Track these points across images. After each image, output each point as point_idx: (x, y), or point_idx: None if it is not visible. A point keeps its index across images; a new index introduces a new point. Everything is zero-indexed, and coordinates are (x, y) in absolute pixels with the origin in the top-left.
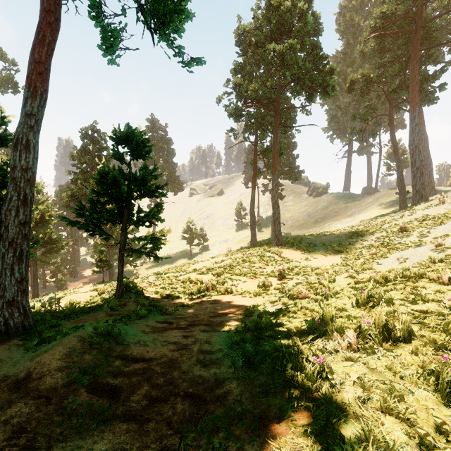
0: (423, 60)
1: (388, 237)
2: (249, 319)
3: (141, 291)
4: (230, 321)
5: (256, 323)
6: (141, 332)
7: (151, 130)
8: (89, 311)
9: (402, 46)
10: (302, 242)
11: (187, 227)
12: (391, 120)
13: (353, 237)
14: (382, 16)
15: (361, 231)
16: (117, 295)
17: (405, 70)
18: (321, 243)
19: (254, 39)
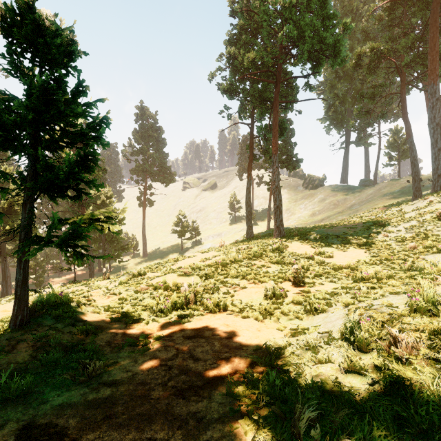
0: (440, 30)
1: (423, 227)
2: None
3: (74, 310)
4: (222, 429)
5: None
6: None
7: (141, 117)
8: None
9: (418, 13)
10: (310, 234)
11: (178, 220)
12: (403, 99)
13: (372, 227)
14: None
15: (380, 221)
16: (12, 325)
17: (420, 42)
18: (334, 235)
19: None
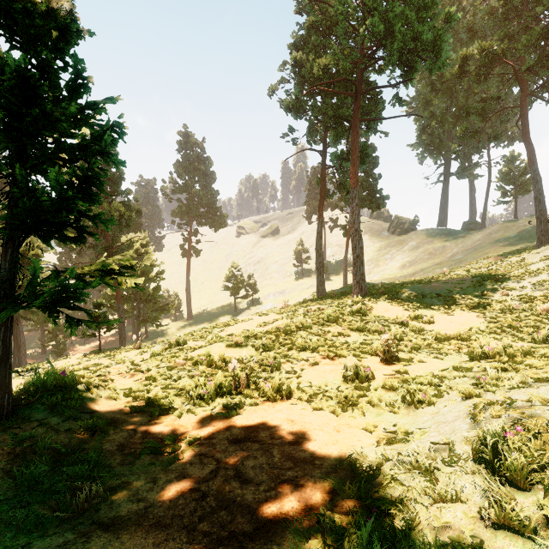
0: None
1: None
2: None
3: (79, 396)
4: None
5: None
6: None
7: (184, 146)
8: None
9: None
10: (402, 292)
11: (231, 274)
12: (524, 114)
13: (485, 283)
14: None
15: (495, 274)
16: None
17: (547, 38)
18: (434, 293)
19: None
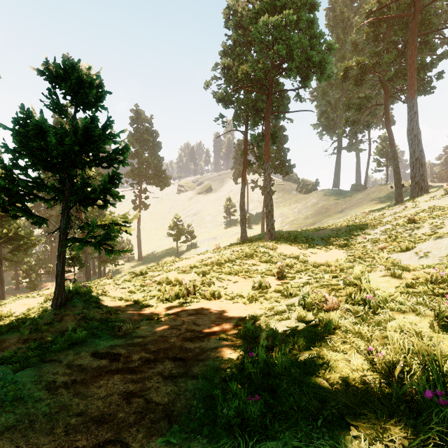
0: (420, 48)
1: (395, 230)
2: (250, 355)
3: (96, 297)
4: (216, 351)
5: (264, 365)
6: (44, 386)
7: (136, 121)
8: (7, 331)
9: (399, 32)
10: (298, 237)
11: (174, 224)
12: (387, 110)
13: (353, 230)
14: (378, 1)
15: (361, 224)
16: (54, 305)
17: (401, 58)
18: (319, 237)
19: (244, 12)
